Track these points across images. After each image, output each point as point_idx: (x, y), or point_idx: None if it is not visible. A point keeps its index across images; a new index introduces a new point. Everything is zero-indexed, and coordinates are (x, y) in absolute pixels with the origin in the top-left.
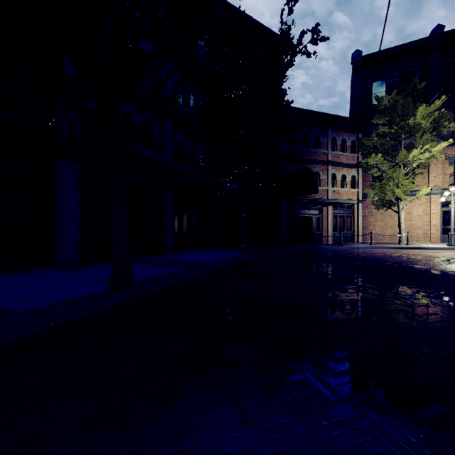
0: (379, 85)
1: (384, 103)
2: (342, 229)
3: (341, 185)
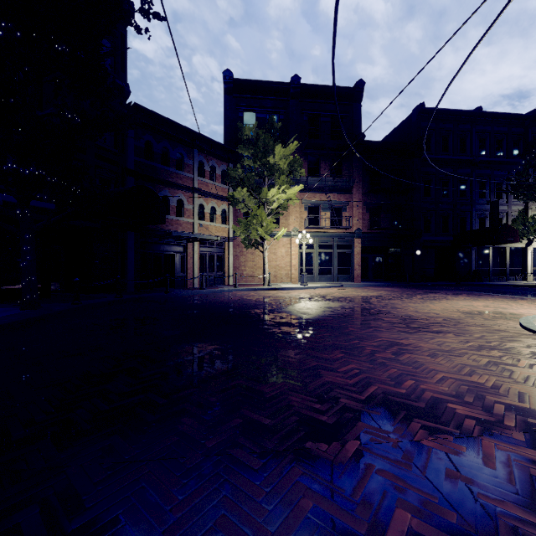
0: (250, 117)
1: (246, 133)
2: (212, 270)
3: (211, 218)
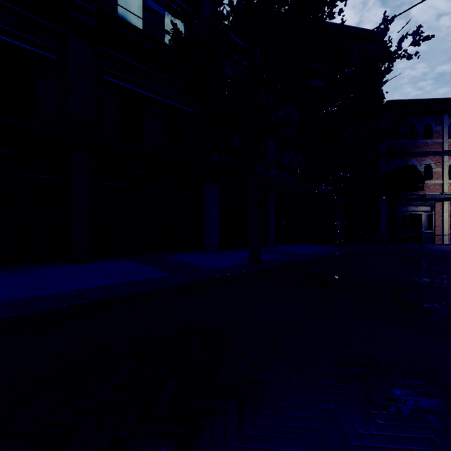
0: None
1: None
2: None
3: None
